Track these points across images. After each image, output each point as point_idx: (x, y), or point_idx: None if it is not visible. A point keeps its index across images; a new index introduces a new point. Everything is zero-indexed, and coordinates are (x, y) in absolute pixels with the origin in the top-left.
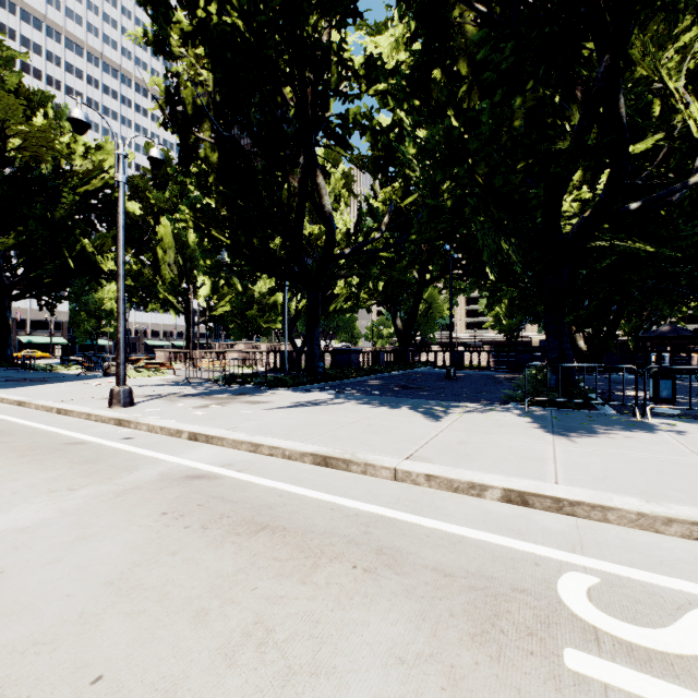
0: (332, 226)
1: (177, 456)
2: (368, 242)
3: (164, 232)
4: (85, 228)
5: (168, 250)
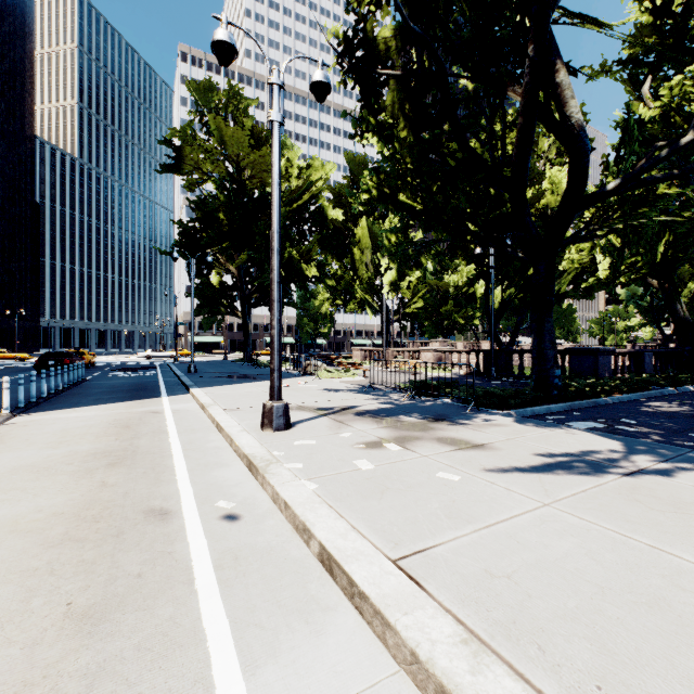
0: (582, 147)
1: (251, 673)
2: (659, 158)
3: (361, 234)
4: (298, 239)
5: (365, 250)
